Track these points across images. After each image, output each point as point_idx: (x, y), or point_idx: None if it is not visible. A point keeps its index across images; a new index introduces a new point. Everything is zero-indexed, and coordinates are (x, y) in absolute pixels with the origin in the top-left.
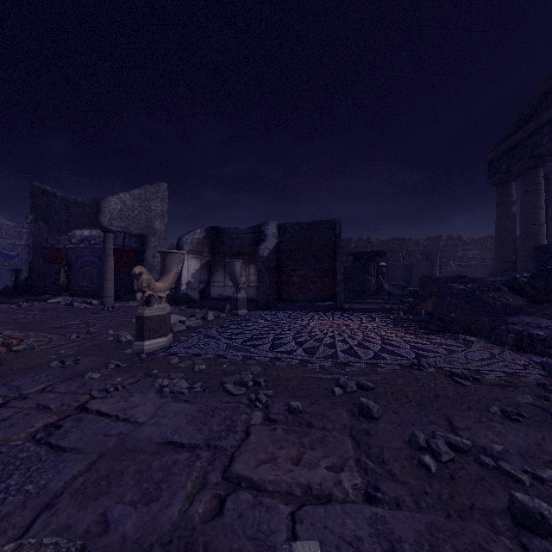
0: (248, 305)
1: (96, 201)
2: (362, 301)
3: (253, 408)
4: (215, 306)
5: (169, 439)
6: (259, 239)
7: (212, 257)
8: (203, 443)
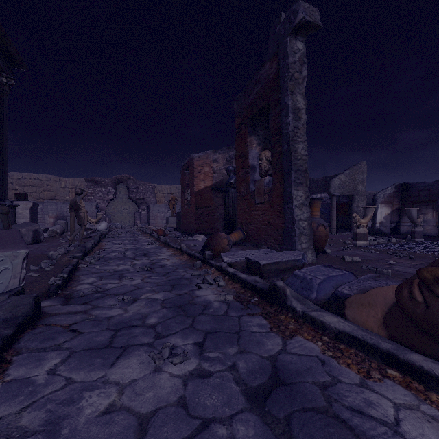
0: (430, 239)
1: (323, 178)
2: None
3: (395, 256)
4: (400, 237)
5: (367, 255)
6: None
7: (401, 205)
8: (376, 257)
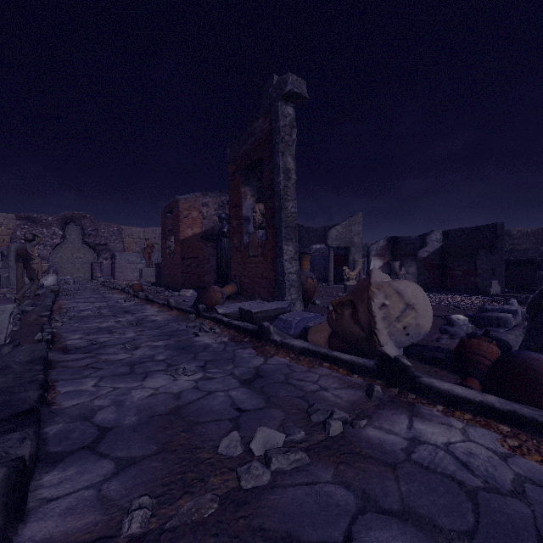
0: None
1: (322, 228)
2: (528, 292)
3: None
4: None
5: None
6: (423, 244)
7: (392, 257)
8: None
